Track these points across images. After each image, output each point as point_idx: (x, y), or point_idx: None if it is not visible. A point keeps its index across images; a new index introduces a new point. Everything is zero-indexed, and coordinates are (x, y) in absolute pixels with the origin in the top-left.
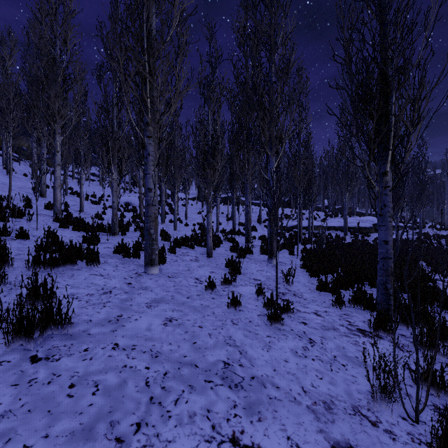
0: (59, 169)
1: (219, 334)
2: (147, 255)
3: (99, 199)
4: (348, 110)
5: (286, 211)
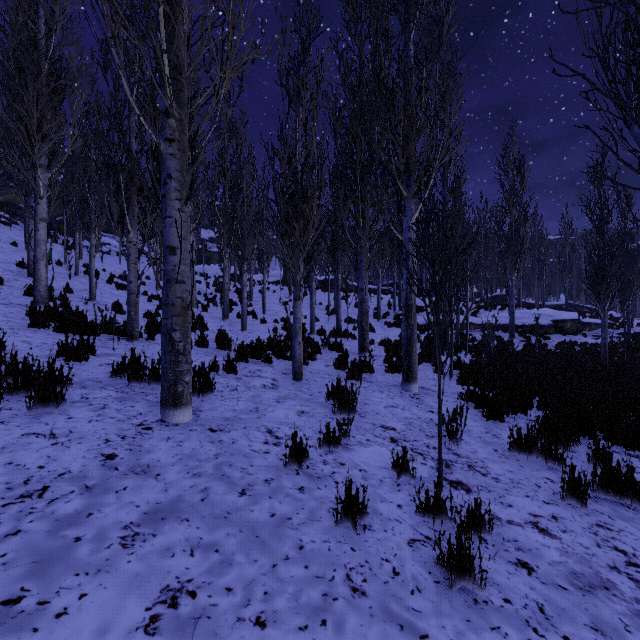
0: (43, 226)
1: None
2: (166, 386)
3: None
4: (596, 71)
5: (417, 300)
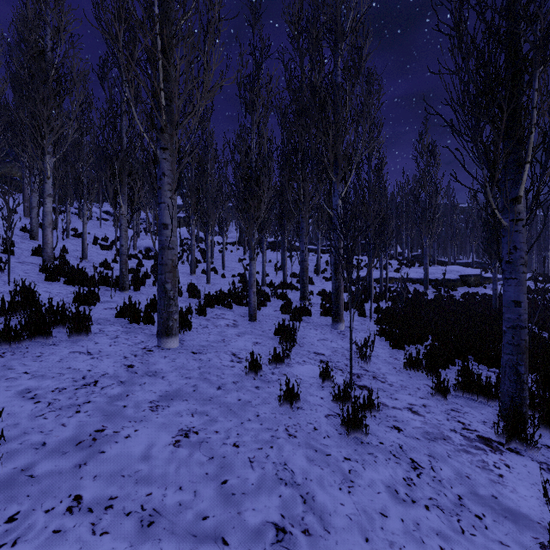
0: (50, 201)
1: (266, 460)
2: (161, 321)
3: (112, 244)
4: (455, 109)
5: None
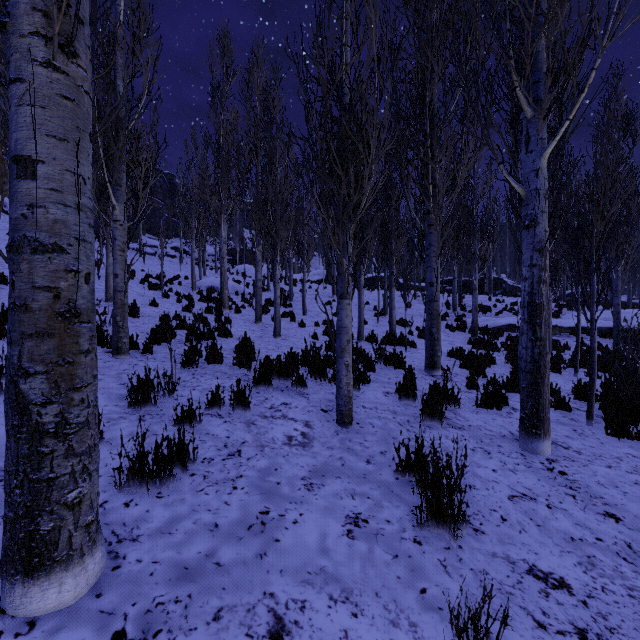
0: None
1: None
2: (9, 517)
3: (166, 282)
4: None
5: (480, 298)
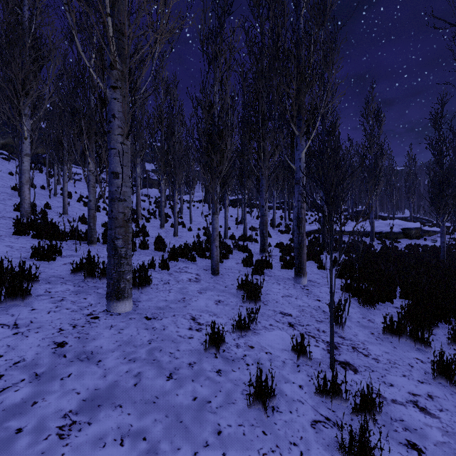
0: (27, 160)
1: None
2: (110, 283)
3: None
4: None
5: None
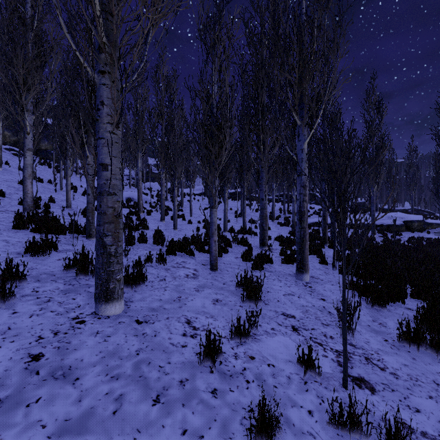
0: (29, 154)
1: None
2: (99, 283)
3: None
4: None
5: None
